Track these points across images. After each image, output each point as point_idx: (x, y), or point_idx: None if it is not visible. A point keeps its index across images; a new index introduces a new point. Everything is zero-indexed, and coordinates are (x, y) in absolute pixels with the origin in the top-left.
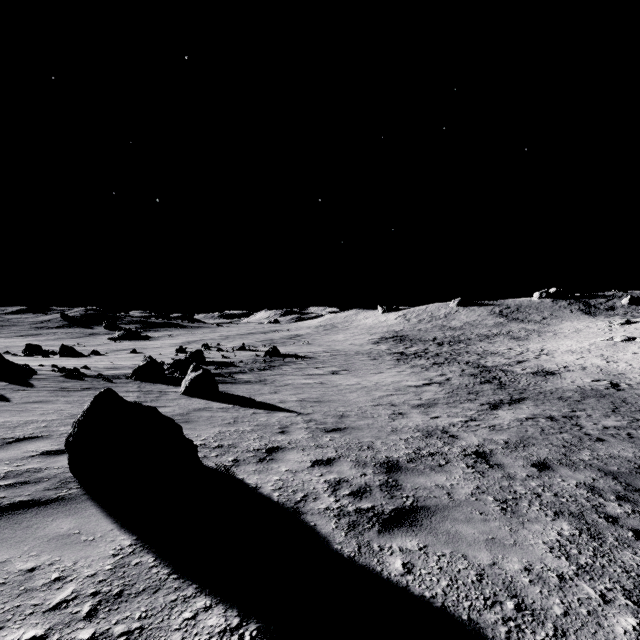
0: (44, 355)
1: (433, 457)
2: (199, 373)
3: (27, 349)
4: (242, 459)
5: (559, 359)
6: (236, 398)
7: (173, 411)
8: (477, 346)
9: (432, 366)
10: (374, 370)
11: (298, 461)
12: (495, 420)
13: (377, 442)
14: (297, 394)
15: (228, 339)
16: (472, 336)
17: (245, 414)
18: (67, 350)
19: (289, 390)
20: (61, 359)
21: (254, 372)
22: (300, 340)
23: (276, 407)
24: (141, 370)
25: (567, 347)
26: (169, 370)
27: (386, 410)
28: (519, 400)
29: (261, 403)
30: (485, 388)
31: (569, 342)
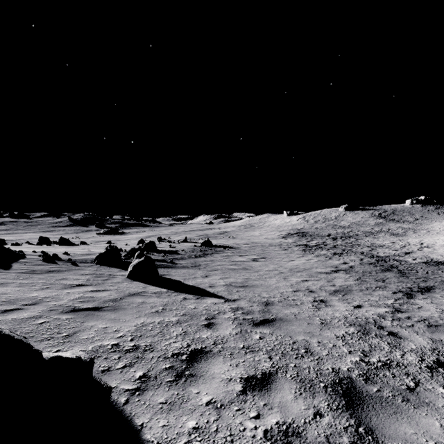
0: (48, 244)
1: (391, 371)
2: (141, 260)
3: (40, 240)
4: (153, 375)
5: (441, 251)
6: (172, 282)
7: (108, 296)
8: (365, 240)
9: (333, 255)
10: (286, 258)
11: (224, 380)
12: (422, 311)
13: (313, 342)
14: (225, 278)
15: (176, 234)
16: (359, 233)
17: (175, 300)
18: (64, 241)
19: (218, 274)
20: (56, 247)
21: (191, 258)
22: (227, 235)
23: (205, 292)
24: (102, 256)
25: (443, 241)
26: (126, 256)
27: (306, 296)
28: (428, 288)
29: (193, 287)
30: (388, 276)
31: (443, 237)
